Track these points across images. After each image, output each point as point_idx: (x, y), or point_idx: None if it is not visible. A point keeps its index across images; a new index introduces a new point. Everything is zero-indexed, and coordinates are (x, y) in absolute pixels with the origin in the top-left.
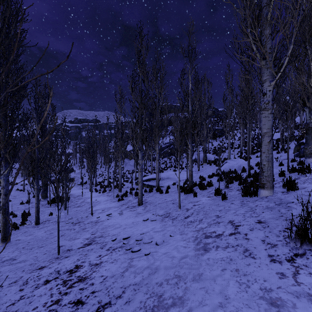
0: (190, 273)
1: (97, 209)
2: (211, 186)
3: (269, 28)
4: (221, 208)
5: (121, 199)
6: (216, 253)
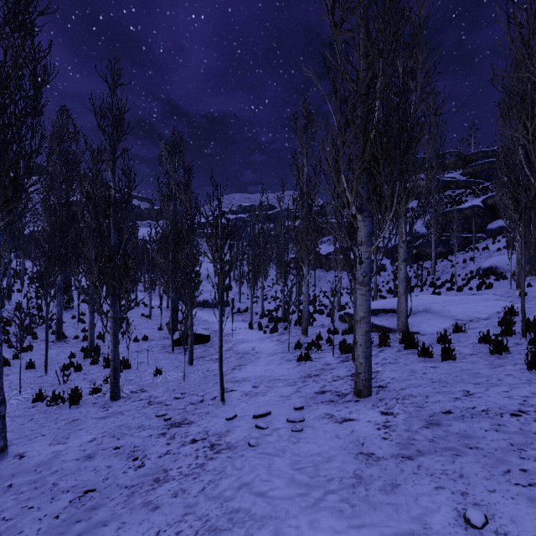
0: None
1: (245, 377)
2: None
3: None
4: None
5: (305, 357)
6: None
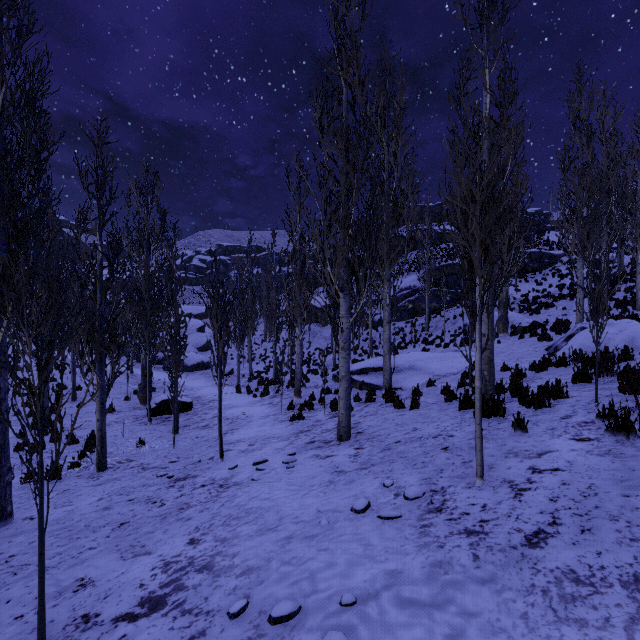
0: None
1: (239, 439)
2: (562, 397)
3: None
4: None
5: (298, 416)
6: None
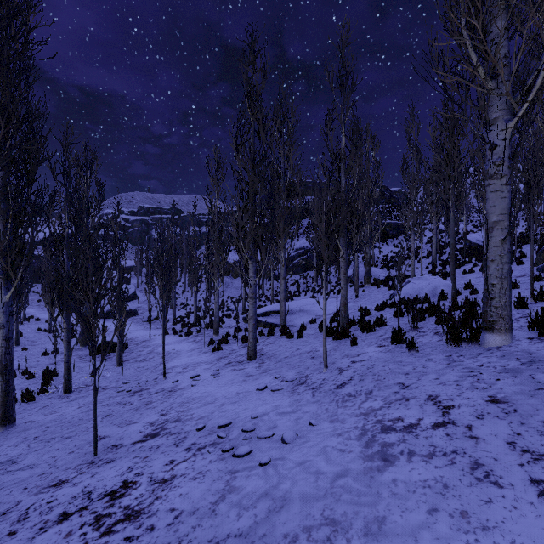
0: (357, 516)
1: (174, 366)
2: (383, 326)
3: (504, 17)
4: (407, 370)
5: (218, 347)
6: (411, 469)
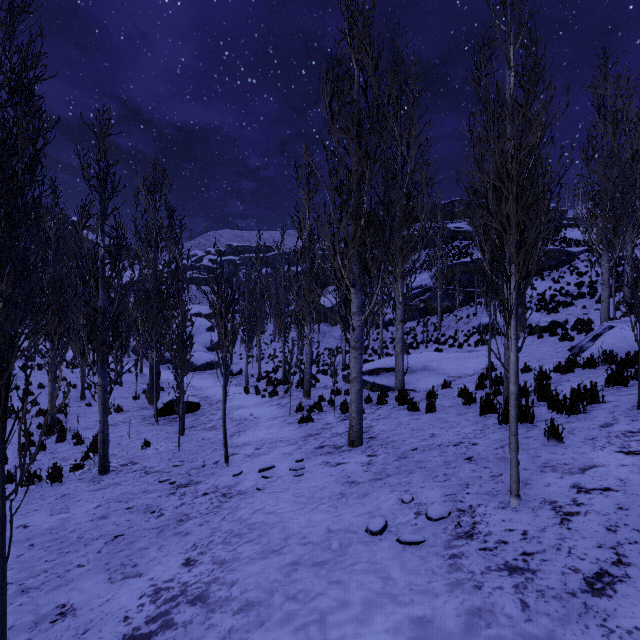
0: None
1: (246, 441)
2: (596, 402)
3: None
4: None
5: (307, 418)
6: None
